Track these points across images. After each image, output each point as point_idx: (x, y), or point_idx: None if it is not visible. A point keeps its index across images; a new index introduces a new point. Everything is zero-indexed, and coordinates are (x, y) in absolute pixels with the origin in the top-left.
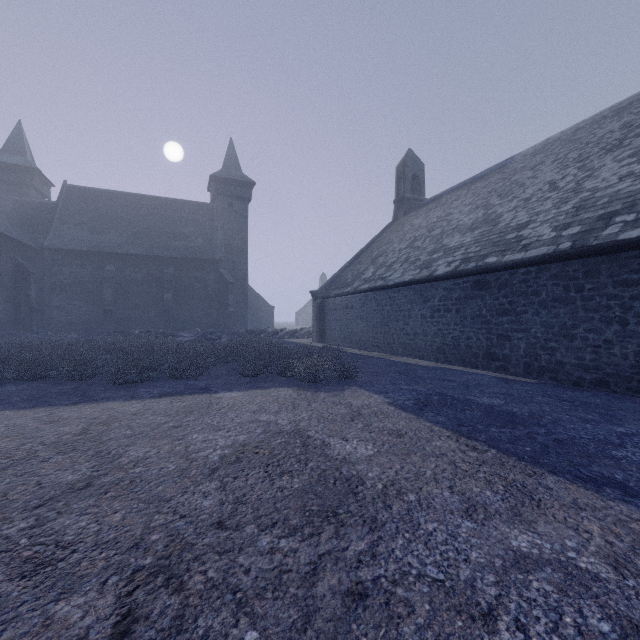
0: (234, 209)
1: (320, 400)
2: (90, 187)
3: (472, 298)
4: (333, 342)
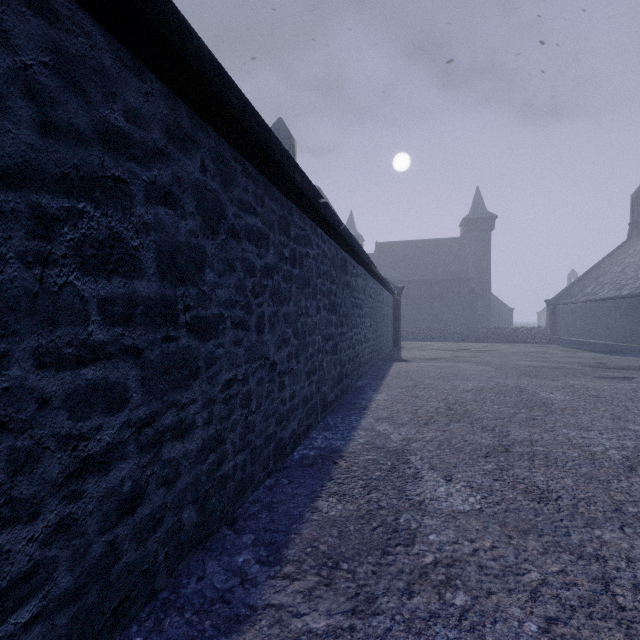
0: (480, 239)
1: (536, 345)
2: (388, 242)
3: (638, 309)
4: (562, 335)
